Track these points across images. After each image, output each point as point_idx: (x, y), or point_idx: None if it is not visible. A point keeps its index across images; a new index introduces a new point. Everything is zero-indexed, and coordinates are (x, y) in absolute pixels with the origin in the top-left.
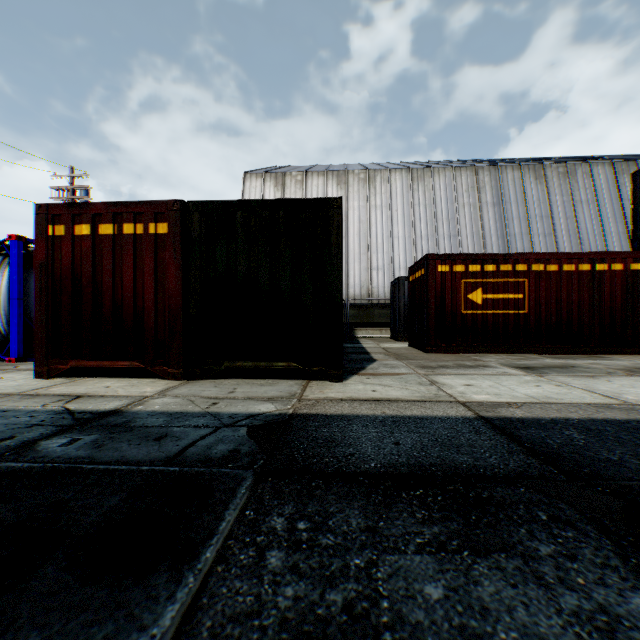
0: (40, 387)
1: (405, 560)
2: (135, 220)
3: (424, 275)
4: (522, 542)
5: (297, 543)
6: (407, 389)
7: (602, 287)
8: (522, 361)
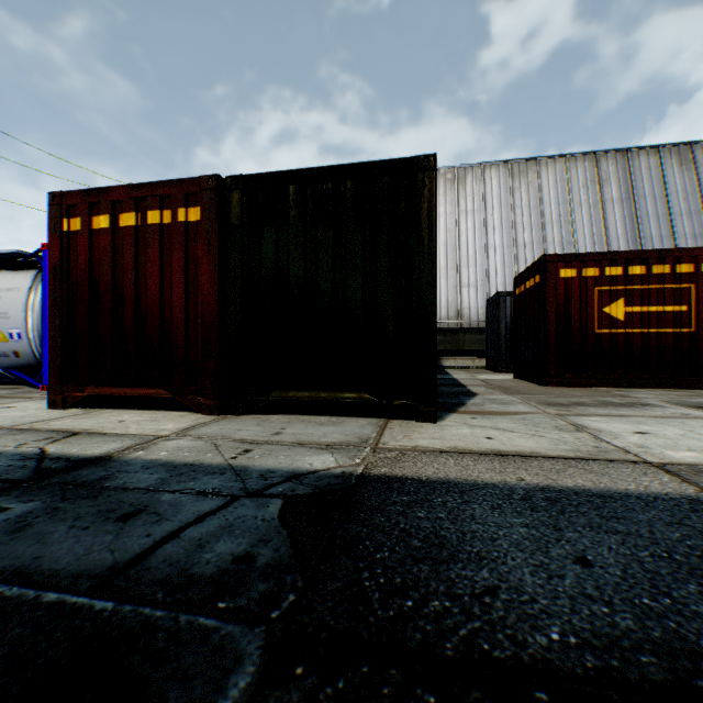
0: (43, 419)
1: None
2: (161, 206)
3: (539, 283)
4: None
5: None
6: (542, 437)
7: None
8: (696, 398)
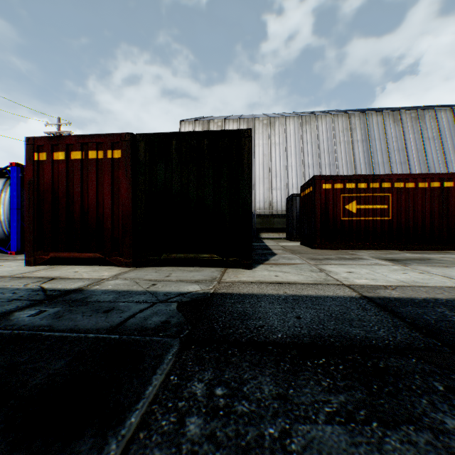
0: (27, 272)
1: (317, 431)
2: (97, 148)
3: (312, 191)
4: (426, 414)
5: (215, 409)
6: (302, 275)
7: (449, 199)
8: (388, 255)
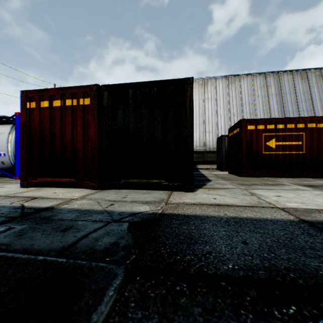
0: (19, 192)
1: None
2: (72, 97)
3: (239, 131)
4: None
5: None
6: (237, 198)
7: None
8: (304, 182)
